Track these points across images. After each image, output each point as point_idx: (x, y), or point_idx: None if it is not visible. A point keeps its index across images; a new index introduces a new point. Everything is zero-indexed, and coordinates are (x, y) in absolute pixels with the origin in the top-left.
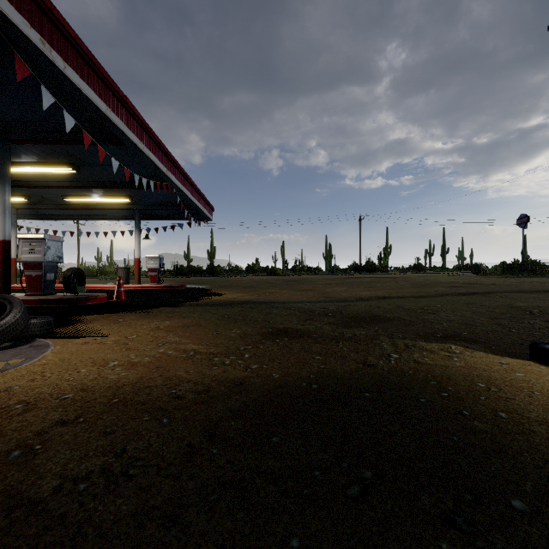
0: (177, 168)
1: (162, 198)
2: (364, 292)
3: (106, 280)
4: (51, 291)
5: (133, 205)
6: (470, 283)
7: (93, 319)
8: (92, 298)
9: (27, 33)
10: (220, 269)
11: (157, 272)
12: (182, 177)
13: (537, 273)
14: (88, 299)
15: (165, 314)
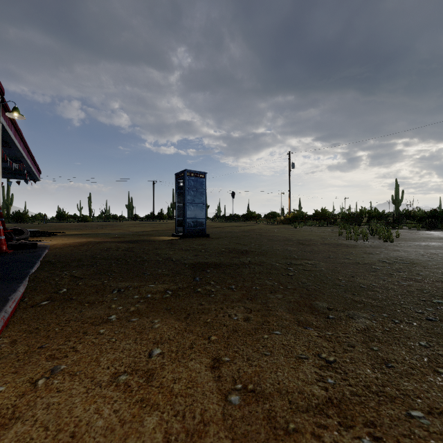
0: (29, 154)
1: (2, 165)
2: (148, 229)
3: None
4: None
5: None
6: None
7: None
8: None
9: (4, 125)
10: (28, 216)
11: None
12: (30, 158)
13: (236, 220)
14: None
15: (59, 237)
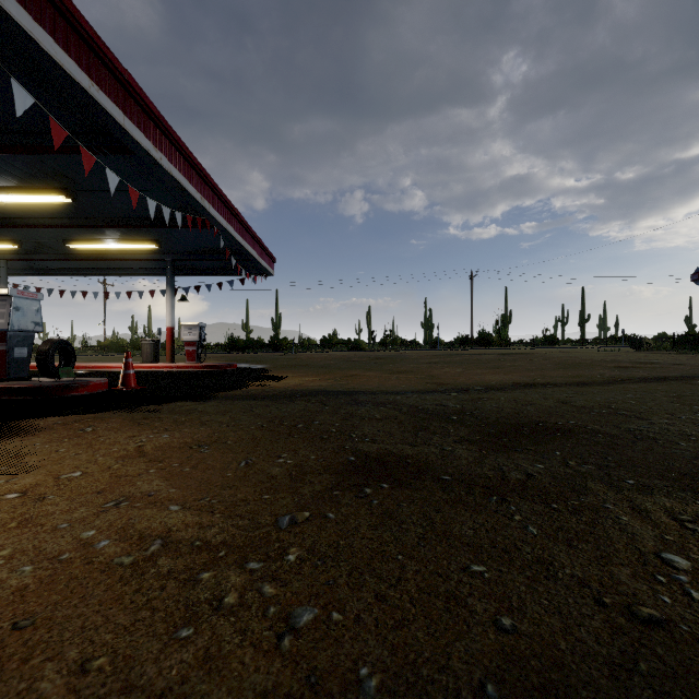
0: (218, 197)
1: (202, 243)
2: (492, 376)
3: (135, 356)
4: (23, 374)
5: (163, 254)
6: (642, 362)
7: (47, 427)
8: (80, 385)
9: None
10: (287, 343)
11: (196, 346)
12: (226, 211)
13: None
14: (74, 388)
15: (175, 416)
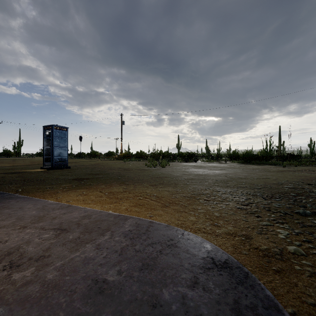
0: None
1: None
2: (7, 165)
3: None
4: None
5: None
6: None
7: None
8: None
9: None
10: None
11: None
12: None
13: (83, 157)
14: None
15: None
